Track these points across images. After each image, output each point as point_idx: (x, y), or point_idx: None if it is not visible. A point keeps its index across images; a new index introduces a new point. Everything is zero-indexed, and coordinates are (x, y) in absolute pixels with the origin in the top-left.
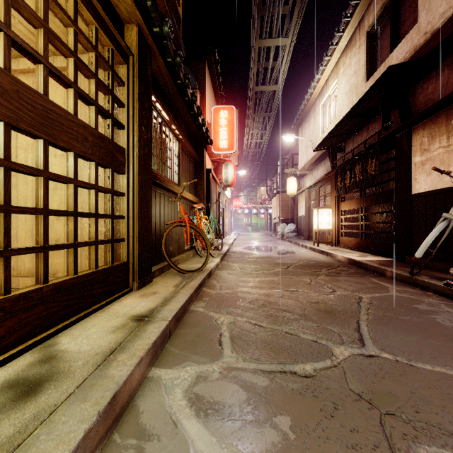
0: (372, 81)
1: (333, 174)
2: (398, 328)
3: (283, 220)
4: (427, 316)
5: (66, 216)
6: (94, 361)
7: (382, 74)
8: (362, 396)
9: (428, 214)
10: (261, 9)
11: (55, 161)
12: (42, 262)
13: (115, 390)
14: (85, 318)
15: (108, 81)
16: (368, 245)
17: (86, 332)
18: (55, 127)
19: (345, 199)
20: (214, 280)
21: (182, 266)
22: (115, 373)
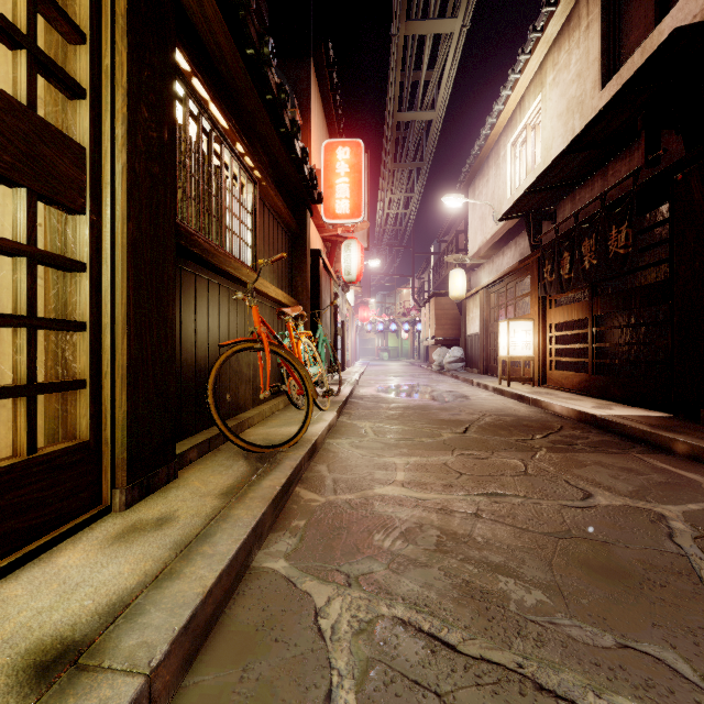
0: (616, 85)
1: (534, 260)
2: None
3: (442, 341)
4: None
5: None
6: None
7: (656, 49)
8: None
9: None
10: None
11: None
12: None
13: None
14: None
15: None
16: (608, 386)
17: None
18: None
19: (556, 303)
20: (322, 464)
21: (258, 432)
22: None
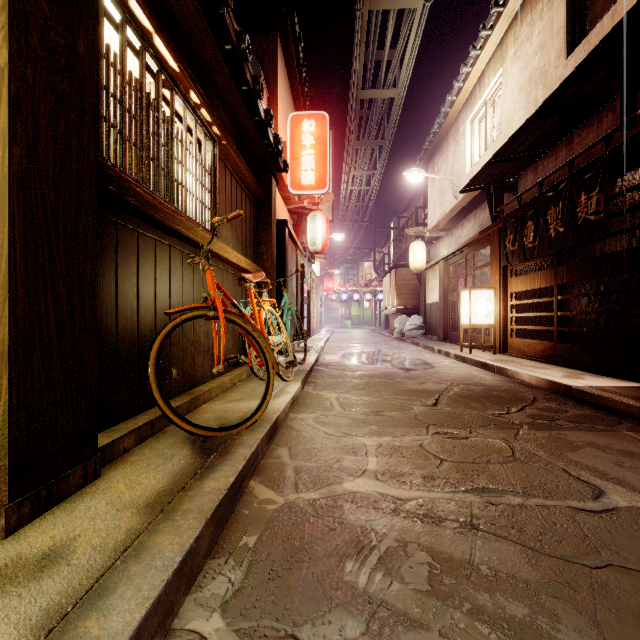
0: (583, 51)
1: (494, 230)
2: None
3: (402, 310)
4: None
5: None
6: None
7: None
8: None
9: None
10: None
11: None
12: None
13: None
14: None
15: None
16: (575, 355)
17: None
18: None
19: (517, 272)
20: (284, 447)
21: (214, 408)
22: None
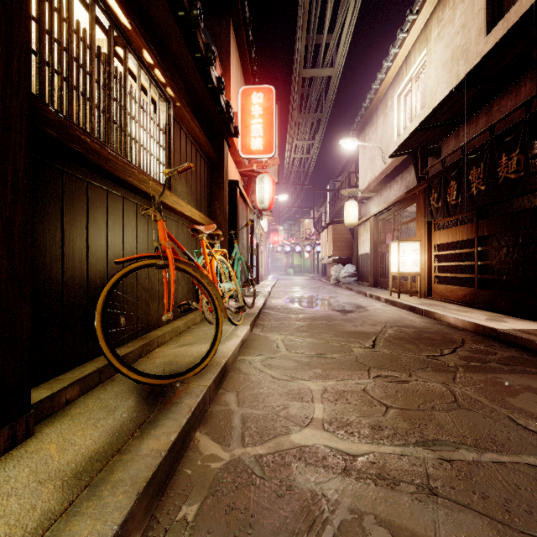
0: (502, 28)
1: (420, 190)
2: None
3: (338, 260)
4: None
5: None
6: None
7: None
8: None
9: None
10: None
11: None
12: None
13: None
14: None
15: None
16: (495, 300)
17: None
18: None
19: (440, 227)
20: (232, 392)
21: (167, 352)
22: None
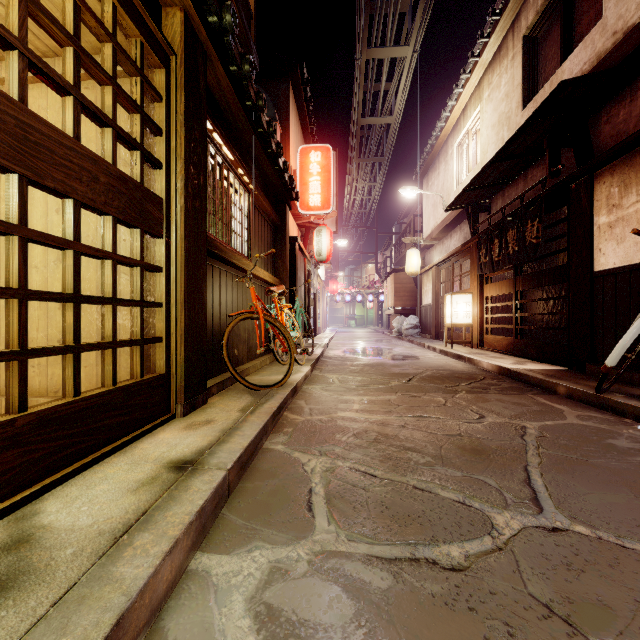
0: (532, 108)
1: (473, 244)
2: (590, 478)
3: (400, 311)
4: (632, 458)
5: None
6: (94, 548)
7: (550, 94)
8: (552, 608)
9: (619, 300)
10: (370, 5)
11: (57, 219)
12: (16, 378)
13: (121, 609)
14: (94, 465)
15: (135, 92)
16: (526, 348)
17: (90, 491)
18: (39, 156)
19: (492, 280)
20: (301, 400)
21: (254, 378)
22: (127, 572)
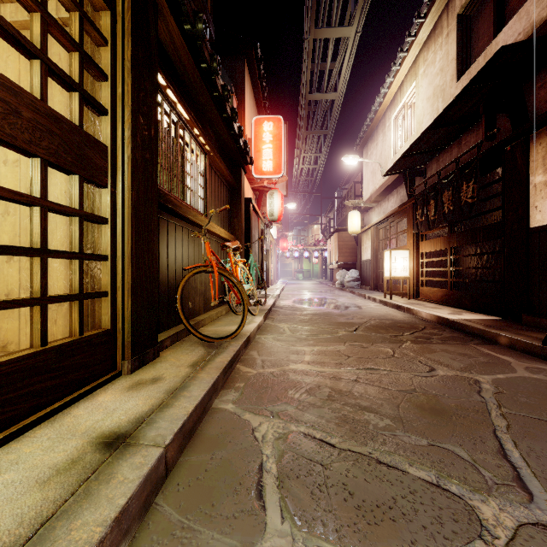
0: (467, 79)
1: (410, 205)
2: None
3: (343, 265)
4: None
5: (22, 257)
6: None
7: (489, 60)
8: None
9: None
10: None
11: (4, 171)
12: None
13: None
14: (11, 441)
15: (73, 29)
16: (461, 299)
17: None
18: None
19: (426, 237)
20: (254, 351)
21: (209, 329)
22: None
